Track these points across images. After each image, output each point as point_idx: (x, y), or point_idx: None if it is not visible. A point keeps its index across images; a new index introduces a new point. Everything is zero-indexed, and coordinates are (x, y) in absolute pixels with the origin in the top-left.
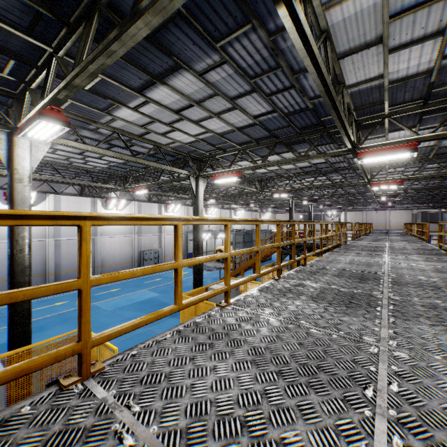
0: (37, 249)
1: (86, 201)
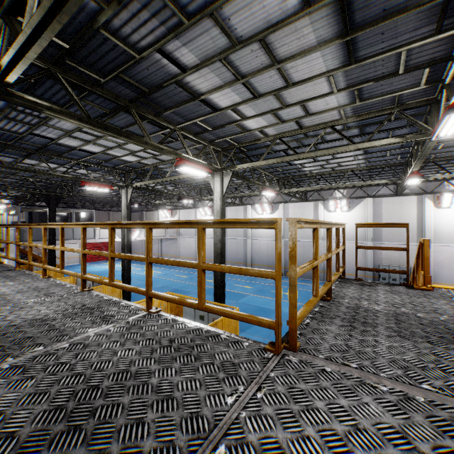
0: (274, 246)
1: (309, 205)
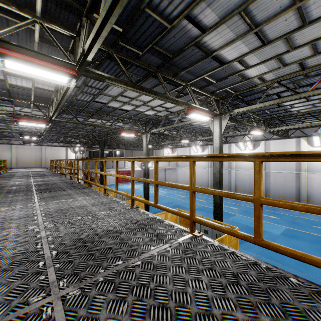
0: None
1: (291, 142)
